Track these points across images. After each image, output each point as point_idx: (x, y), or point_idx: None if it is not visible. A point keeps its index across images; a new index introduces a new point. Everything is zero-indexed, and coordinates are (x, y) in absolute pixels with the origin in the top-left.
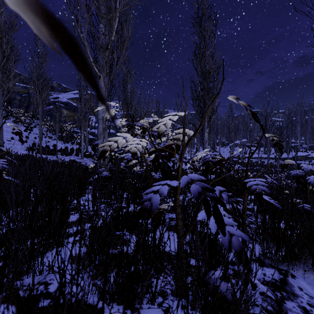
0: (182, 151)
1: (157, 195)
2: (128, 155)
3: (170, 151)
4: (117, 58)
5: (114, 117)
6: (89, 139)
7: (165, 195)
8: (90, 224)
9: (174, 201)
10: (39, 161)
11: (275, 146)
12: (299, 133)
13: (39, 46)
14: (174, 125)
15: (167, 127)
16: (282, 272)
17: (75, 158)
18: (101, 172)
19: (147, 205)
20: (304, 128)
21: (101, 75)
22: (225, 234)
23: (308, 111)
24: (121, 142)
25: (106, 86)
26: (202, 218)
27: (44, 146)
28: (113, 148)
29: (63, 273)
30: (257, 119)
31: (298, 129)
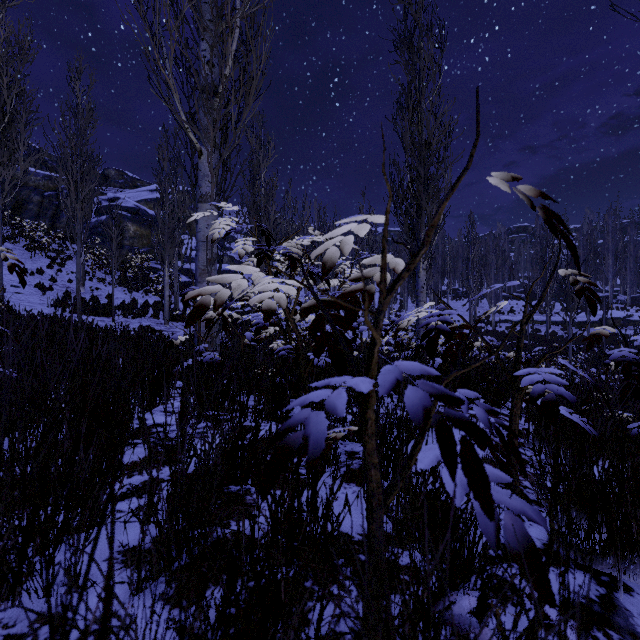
0: (379, 307)
1: (322, 413)
2: (259, 317)
3: (351, 306)
4: (238, 115)
5: (227, 233)
6: (181, 283)
7: (340, 415)
8: (170, 472)
9: (362, 423)
10: (74, 328)
11: (580, 296)
12: (610, 272)
13: (77, 93)
14: (356, 255)
15: (343, 252)
16: (603, 578)
17: (151, 323)
18: (200, 353)
19: (297, 440)
20: (622, 262)
21: (203, 150)
22: (493, 516)
23: (630, 227)
24: (240, 286)
25: (213, 172)
26: (428, 465)
27: (89, 298)
28: (220, 301)
29: (61, 639)
30: (561, 230)
31: (608, 263)
